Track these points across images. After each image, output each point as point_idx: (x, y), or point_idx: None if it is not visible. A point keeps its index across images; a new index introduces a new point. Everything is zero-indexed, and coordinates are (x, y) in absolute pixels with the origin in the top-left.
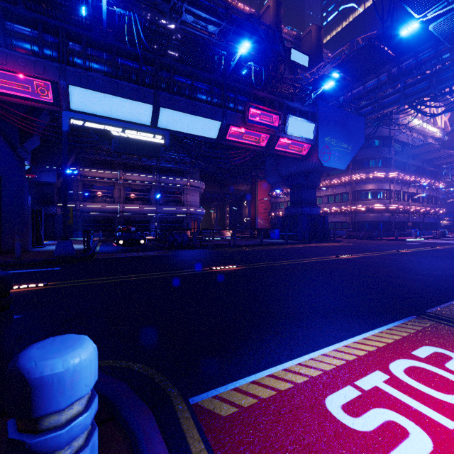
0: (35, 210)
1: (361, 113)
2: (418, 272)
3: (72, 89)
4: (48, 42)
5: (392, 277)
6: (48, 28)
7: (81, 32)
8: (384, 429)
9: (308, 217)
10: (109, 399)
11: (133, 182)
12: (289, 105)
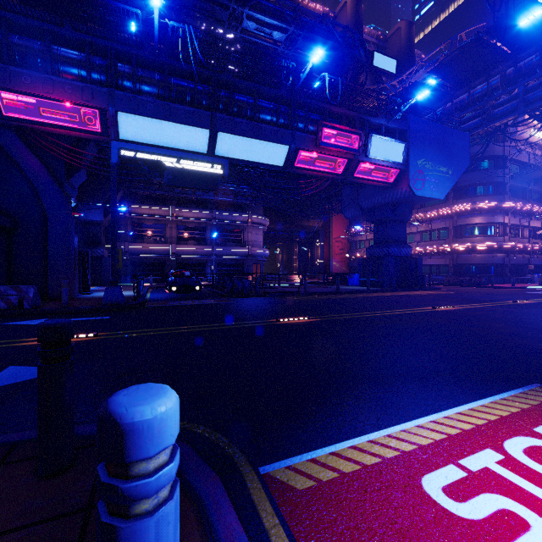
0: (82, 252)
1: (465, 127)
2: None
3: (121, 116)
4: (96, 65)
5: (507, 334)
6: (96, 50)
7: (131, 51)
8: (498, 519)
9: (396, 259)
10: None
11: (187, 219)
12: (371, 122)
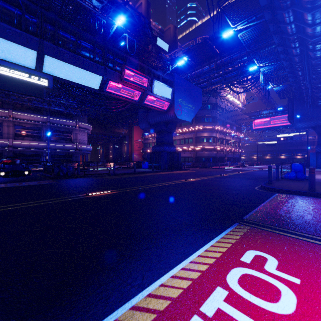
0: None
1: (200, 86)
2: (234, 189)
3: None
4: None
5: (220, 193)
6: None
7: None
8: None
9: (167, 153)
10: None
11: (24, 121)
12: (154, 72)
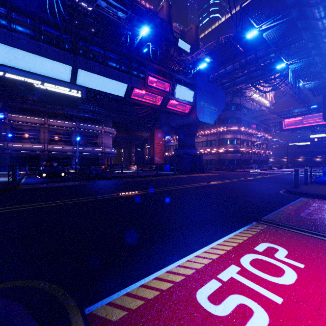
0: None
1: (223, 87)
2: (257, 192)
3: None
4: None
5: (242, 195)
6: None
7: None
8: (237, 311)
9: (189, 156)
10: (0, 324)
11: (57, 127)
12: (176, 77)
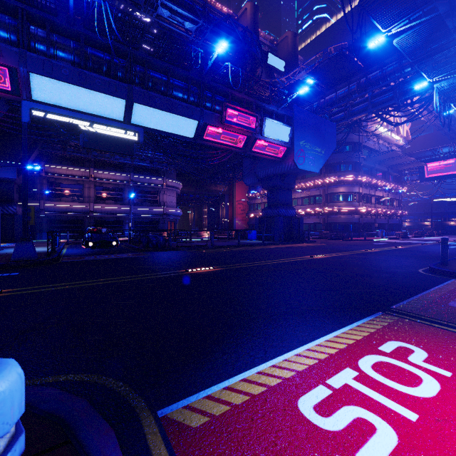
0: None
1: (333, 119)
2: (383, 270)
3: (33, 77)
4: (5, 23)
5: (361, 275)
6: (5, 8)
7: (45, 16)
8: (354, 427)
9: (284, 218)
10: (65, 419)
11: (105, 181)
12: (265, 107)
